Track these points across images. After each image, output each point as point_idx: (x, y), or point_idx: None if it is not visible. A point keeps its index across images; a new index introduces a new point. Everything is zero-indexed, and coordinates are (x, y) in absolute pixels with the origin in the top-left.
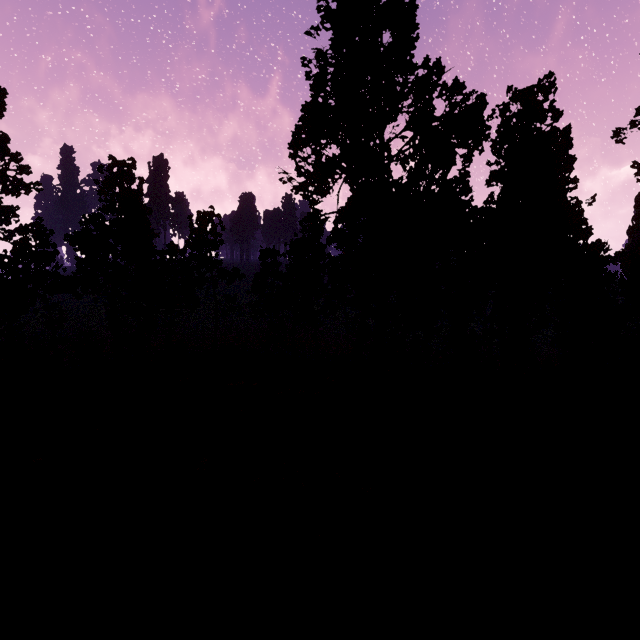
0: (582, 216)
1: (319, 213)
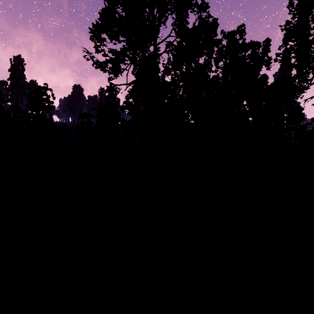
0: None
1: (114, 86)
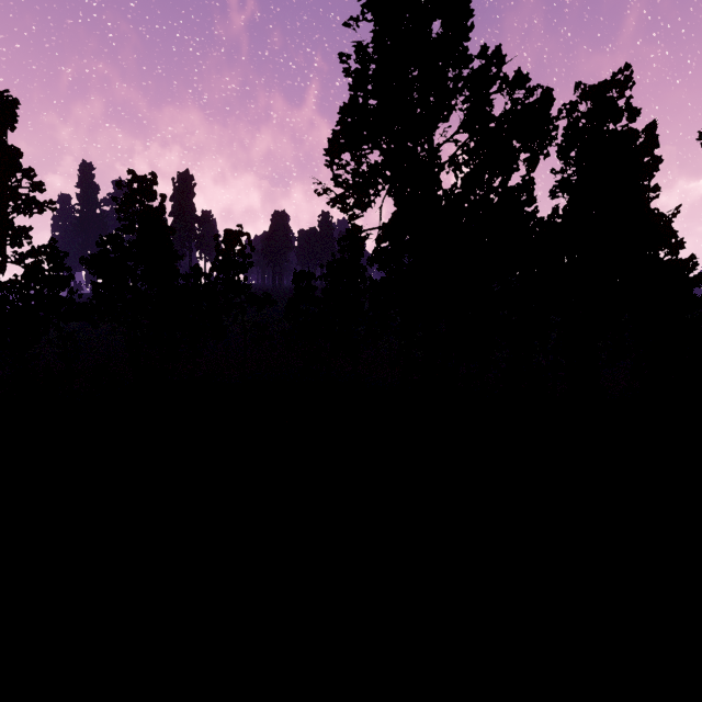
0: (670, 228)
1: (359, 229)
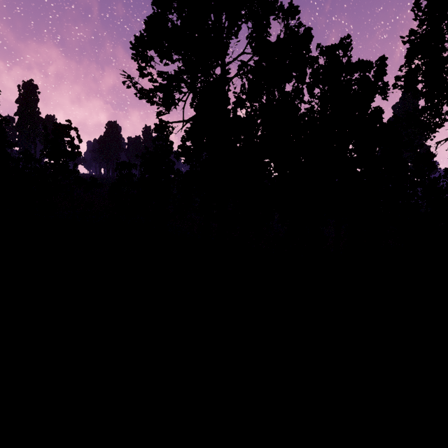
0: None
1: (165, 124)
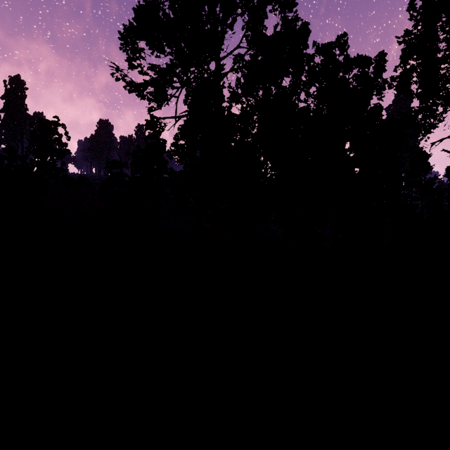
0: None
1: (157, 120)
